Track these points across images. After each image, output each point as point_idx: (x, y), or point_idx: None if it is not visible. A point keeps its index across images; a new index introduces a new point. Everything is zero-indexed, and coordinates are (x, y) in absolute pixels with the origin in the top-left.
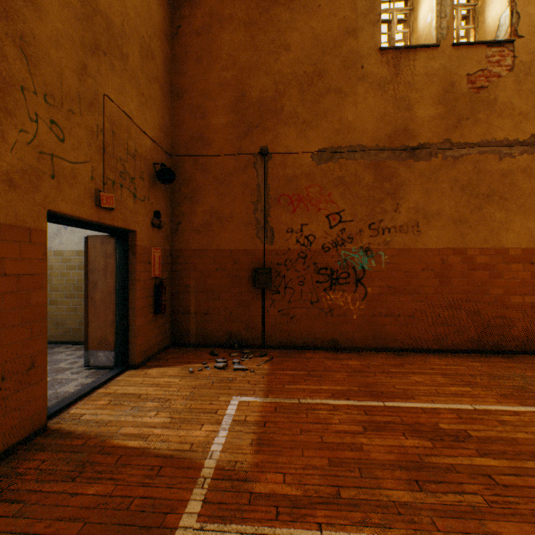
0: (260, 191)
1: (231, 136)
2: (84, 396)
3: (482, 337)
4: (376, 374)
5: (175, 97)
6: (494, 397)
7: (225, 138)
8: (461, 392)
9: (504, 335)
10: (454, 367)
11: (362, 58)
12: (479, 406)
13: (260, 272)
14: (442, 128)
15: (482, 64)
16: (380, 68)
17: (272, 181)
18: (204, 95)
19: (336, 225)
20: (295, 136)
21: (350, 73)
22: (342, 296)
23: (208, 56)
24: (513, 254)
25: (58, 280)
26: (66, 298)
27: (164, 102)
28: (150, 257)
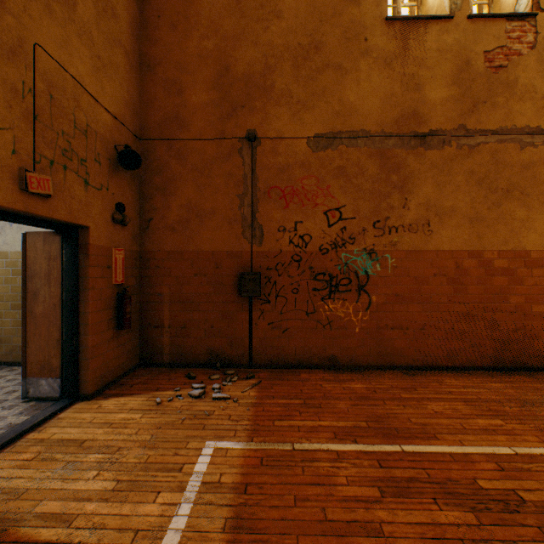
0: (247, 182)
1: (213, 117)
2: (4, 446)
3: (501, 352)
4: (386, 402)
5: (145, 69)
6: (534, 434)
7: (205, 119)
8: (492, 427)
9: (525, 350)
10: (474, 390)
11: (365, 29)
12: (520, 449)
13: (246, 277)
14: (456, 112)
15: (501, 40)
16: (386, 41)
17: (260, 171)
18: (180, 68)
19: (336, 223)
20: (288, 119)
21: (352, 46)
22: (342, 306)
23: (185, 21)
24: (535, 257)
25: (2, 288)
26: (11, 310)
27: (130, 73)
28: (109, 260)
